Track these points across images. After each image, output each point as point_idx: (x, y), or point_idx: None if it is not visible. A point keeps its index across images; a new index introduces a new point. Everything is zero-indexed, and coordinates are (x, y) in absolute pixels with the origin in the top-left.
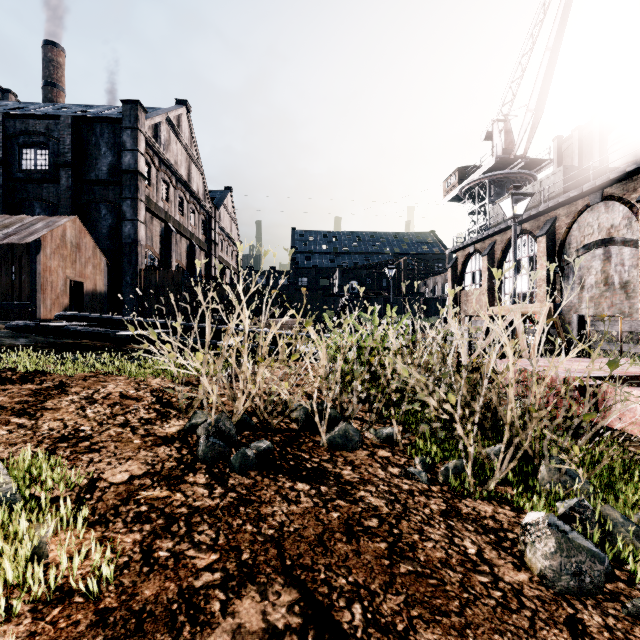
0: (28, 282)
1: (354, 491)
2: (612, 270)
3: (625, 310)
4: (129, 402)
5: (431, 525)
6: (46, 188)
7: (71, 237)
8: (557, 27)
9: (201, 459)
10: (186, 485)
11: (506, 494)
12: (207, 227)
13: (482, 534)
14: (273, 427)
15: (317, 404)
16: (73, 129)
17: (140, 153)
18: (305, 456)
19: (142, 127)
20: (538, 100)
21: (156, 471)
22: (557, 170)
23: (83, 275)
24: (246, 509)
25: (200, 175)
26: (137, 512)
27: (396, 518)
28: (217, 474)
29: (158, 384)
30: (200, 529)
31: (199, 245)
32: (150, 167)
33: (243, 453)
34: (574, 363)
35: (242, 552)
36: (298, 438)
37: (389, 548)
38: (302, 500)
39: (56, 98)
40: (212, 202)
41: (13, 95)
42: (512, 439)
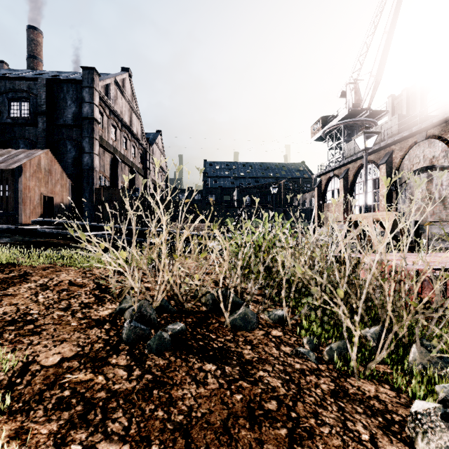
0: (13, 197)
1: (254, 371)
2: (433, 188)
3: (443, 217)
4: (74, 288)
5: (324, 407)
6: (28, 130)
7: (44, 165)
8: (392, 17)
9: (124, 341)
10: (108, 367)
11: (383, 372)
12: (144, 158)
13: (371, 417)
14: (187, 309)
15: (222, 291)
16: (47, 88)
17: (95, 105)
18: (212, 336)
19: (97, 86)
20: (378, 68)
21: (84, 353)
22: (393, 117)
23: (53, 192)
24: (159, 392)
25: (139, 121)
26: (59, 398)
27: (292, 400)
28: (137, 355)
29: (100, 273)
30: (114, 416)
31: (138, 171)
32: (102, 115)
33: (160, 336)
34: (418, 257)
35: (151, 444)
36: (207, 319)
37: (289, 435)
38: (209, 381)
39: (36, 67)
40: (147, 141)
41: (6, 64)
42: (384, 323)
